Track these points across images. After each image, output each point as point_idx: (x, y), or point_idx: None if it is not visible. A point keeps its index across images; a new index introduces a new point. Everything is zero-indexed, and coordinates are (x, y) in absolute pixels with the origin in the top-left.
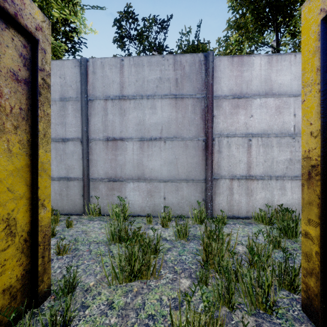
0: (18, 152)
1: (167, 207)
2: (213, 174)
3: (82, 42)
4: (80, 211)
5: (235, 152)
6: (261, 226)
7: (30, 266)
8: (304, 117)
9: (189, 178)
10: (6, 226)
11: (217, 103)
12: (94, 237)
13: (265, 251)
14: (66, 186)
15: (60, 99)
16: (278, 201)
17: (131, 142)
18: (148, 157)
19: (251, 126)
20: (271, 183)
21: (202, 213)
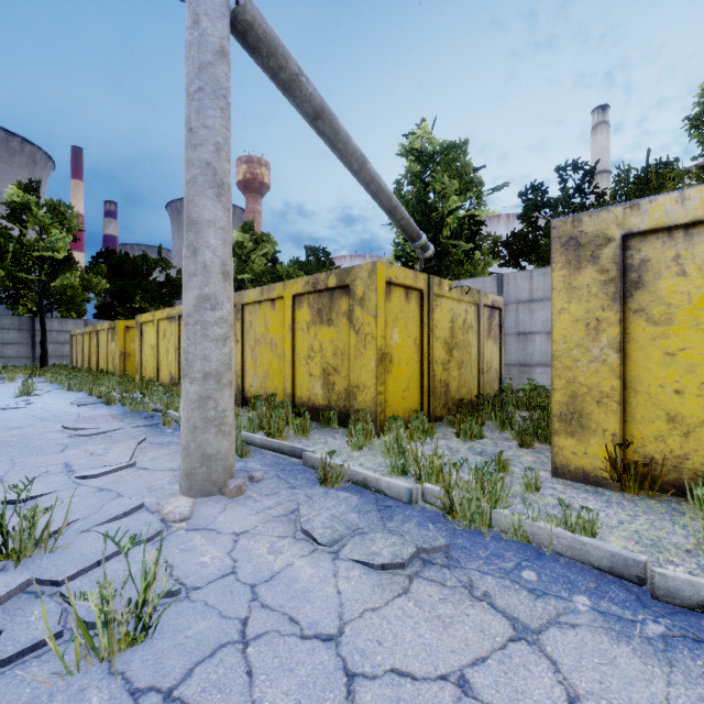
0: (498, 348)
1: None
2: None
3: (480, 221)
4: None
5: None
6: None
7: (499, 388)
8: None
9: None
10: (496, 371)
11: None
12: None
13: None
14: None
15: None
16: None
17: (539, 335)
18: None
19: None
20: None
21: None
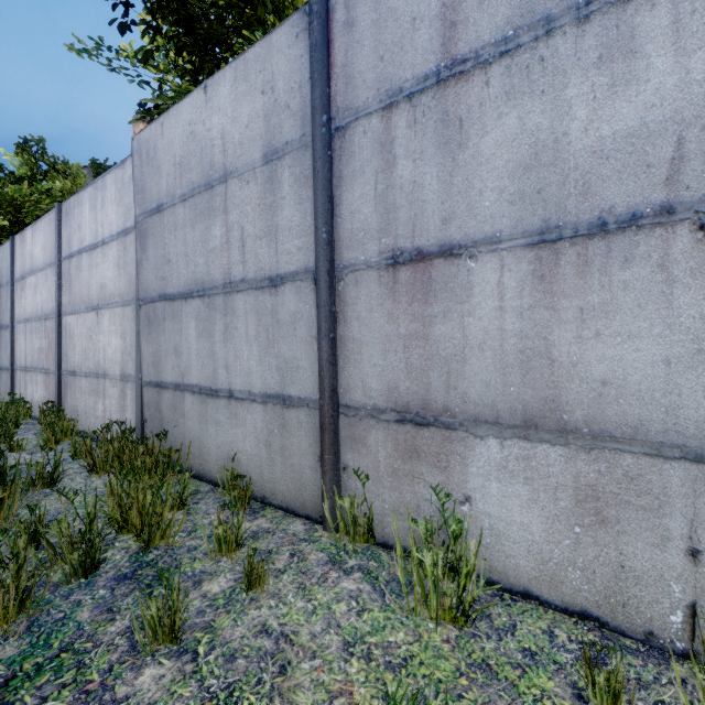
0: None
1: None
2: None
3: None
4: (316, 508)
5: None
6: None
7: None
8: None
9: None
10: None
11: None
12: None
13: None
14: (280, 422)
15: (263, 161)
16: None
17: (489, 257)
18: (585, 319)
19: None
20: None
21: None
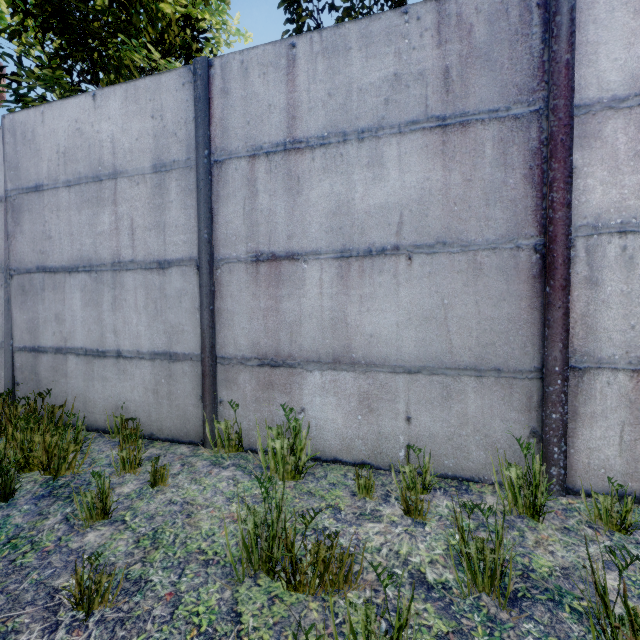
0: None
1: (418, 450)
2: (569, 356)
3: None
4: (198, 435)
5: None
6: None
7: None
8: None
9: (485, 365)
10: None
11: (583, 129)
12: (205, 532)
13: None
14: (167, 373)
15: (152, 170)
16: None
17: (315, 263)
18: (363, 302)
19: None
20: None
21: (539, 485)
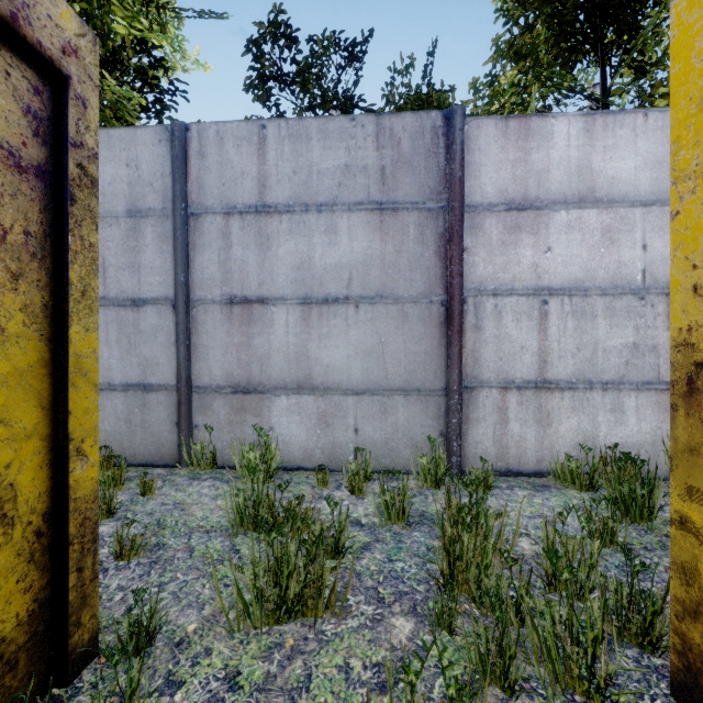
0: (21, 331)
1: (362, 451)
2: (464, 379)
3: (177, 89)
4: (172, 458)
5: (512, 329)
6: (571, 492)
7: (51, 591)
8: (678, 250)
9: (410, 386)
10: None
11: (472, 222)
12: (200, 517)
13: (583, 553)
14: (141, 403)
15: (127, 214)
16: (608, 436)
17: (282, 307)
18: (321, 339)
19: (547, 271)
20: (591, 398)
21: (438, 465)
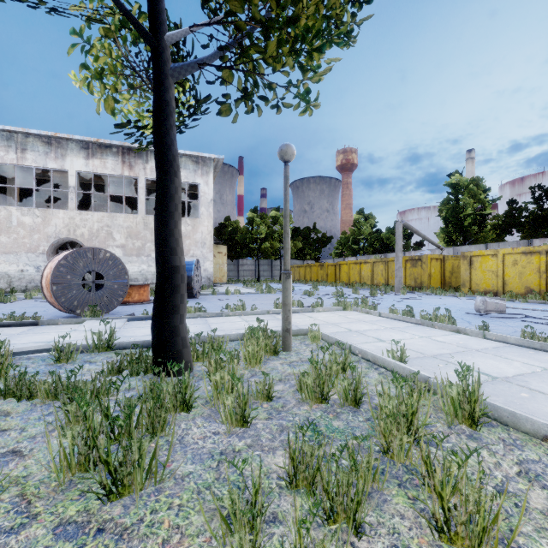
0: None
1: None
2: None
3: (488, 213)
4: None
5: None
6: None
7: None
8: None
9: None
10: None
11: None
12: None
13: None
14: None
15: None
16: None
17: None
18: None
19: None
20: None
21: None
